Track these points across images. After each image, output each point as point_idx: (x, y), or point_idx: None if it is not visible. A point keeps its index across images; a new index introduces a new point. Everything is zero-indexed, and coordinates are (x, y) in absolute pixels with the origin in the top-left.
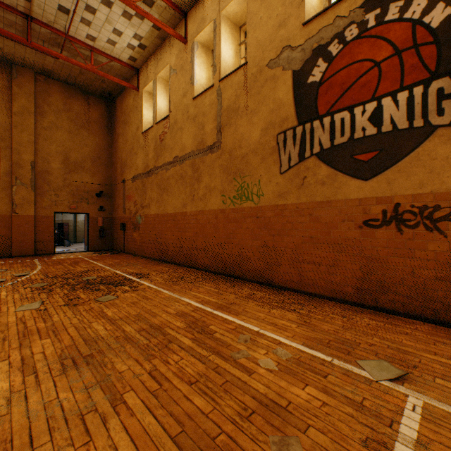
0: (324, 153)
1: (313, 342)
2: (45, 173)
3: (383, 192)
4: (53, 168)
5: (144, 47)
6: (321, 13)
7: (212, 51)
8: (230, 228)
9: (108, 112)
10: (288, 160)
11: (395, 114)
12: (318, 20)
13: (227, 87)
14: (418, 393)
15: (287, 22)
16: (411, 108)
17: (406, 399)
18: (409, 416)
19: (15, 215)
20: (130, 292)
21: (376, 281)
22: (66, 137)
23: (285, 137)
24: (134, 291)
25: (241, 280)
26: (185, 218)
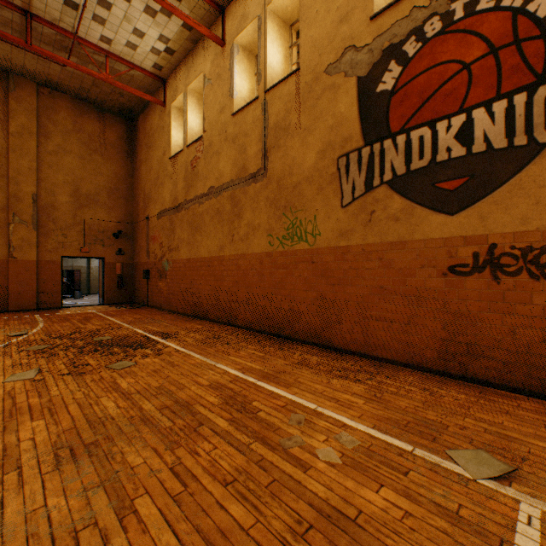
0: (398, 180)
1: (386, 424)
2: (50, 208)
3: (474, 229)
4: (60, 202)
5: (172, 52)
6: (394, 3)
7: (256, 55)
8: (279, 276)
9: (128, 133)
10: (352, 190)
11: (490, 130)
12: (390, 12)
13: (275, 100)
14: (532, 498)
15: (351, 16)
16: (510, 121)
17: (518, 507)
18: (525, 532)
19: (12, 260)
20: (152, 357)
21: (465, 343)
22: (76, 164)
23: (347, 161)
24: (158, 355)
25: (292, 341)
26: (223, 263)
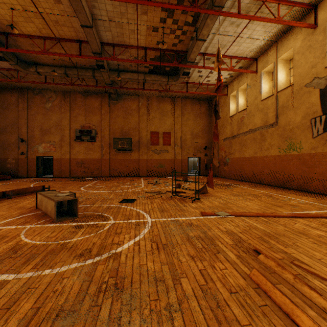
0: None
1: (316, 202)
2: (184, 140)
3: None
4: (187, 138)
5: (232, 76)
6: None
7: (272, 72)
8: (283, 164)
9: (208, 106)
10: (317, 131)
11: None
12: None
13: (281, 96)
14: None
15: (316, 65)
16: None
17: None
18: None
19: (175, 159)
20: (236, 188)
21: None
22: (192, 123)
23: (314, 121)
24: (238, 188)
25: (289, 189)
26: (256, 159)
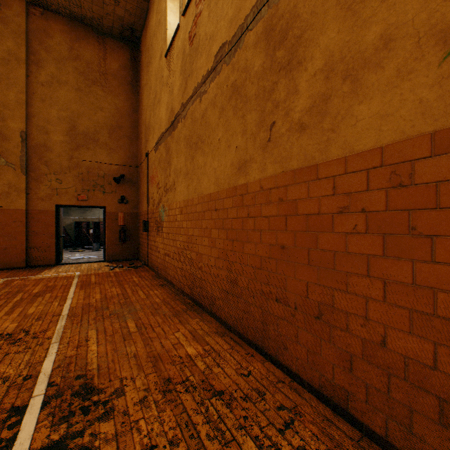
0: None
1: None
2: (42, 149)
3: None
4: (53, 142)
5: None
6: None
7: None
8: None
9: (132, 62)
10: None
11: None
12: None
13: None
14: None
15: None
16: None
17: None
18: None
19: None
20: None
21: None
22: (72, 97)
23: None
24: None
25: None
26: (244, 201)
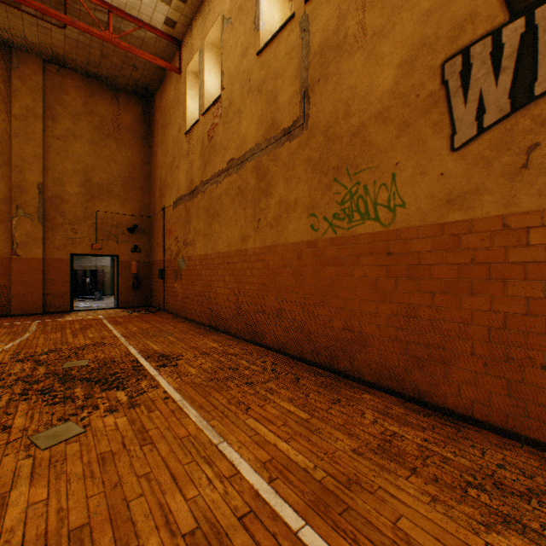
0: None
1: None
2: (58, 200)
3: None
4: (68, 193)
5: None
6: None
7: None
8: (327, 277)
9: (144, 116)
10: (476, 114)
11: None
12: None
13: (321, 7)
14: None
15: None
16: None
17: None
18: None
19: (15, 259)
20: (120, 413)
21: None
22: (87, 150)
23: (465, 63)
24: (131, 408)
25: (351, 382)
26: (245, 259)
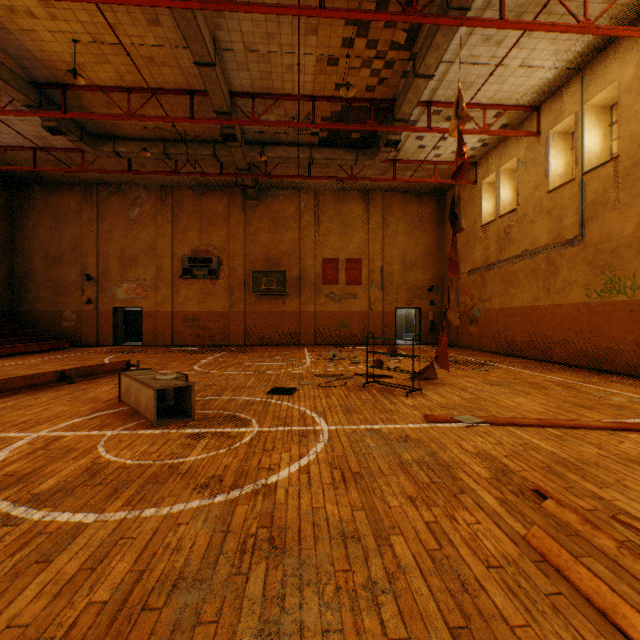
0: None
1: None
2: (388, 275)
3: None
4: (394, 270)
5: (486, 145)
6: None
7: (571, 133)
8: (596, 322)
9: (437, 206)
10: None
11: None
12: None
13: (592, 181)
14: None
15: None
16: None
17: None
18: None
19: (370, 312)
20: (496, 369)
21: None
22: (403, 240)
23: None
24: (498, 369)
25: (609, 374)
26: (537, 311)
